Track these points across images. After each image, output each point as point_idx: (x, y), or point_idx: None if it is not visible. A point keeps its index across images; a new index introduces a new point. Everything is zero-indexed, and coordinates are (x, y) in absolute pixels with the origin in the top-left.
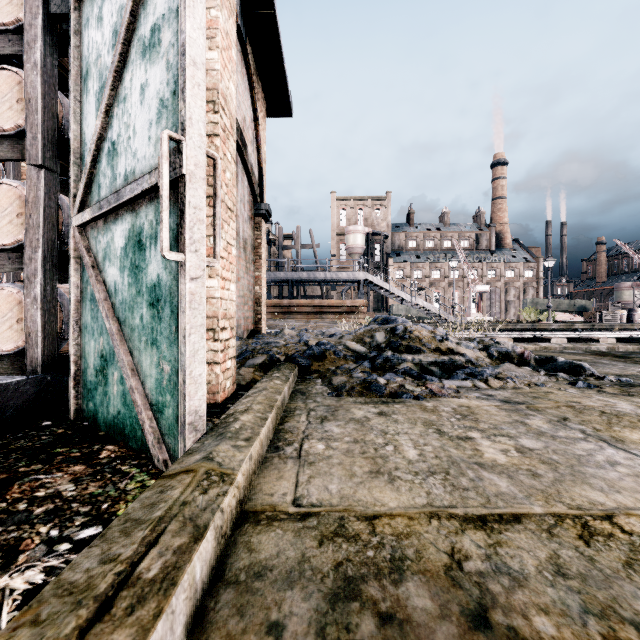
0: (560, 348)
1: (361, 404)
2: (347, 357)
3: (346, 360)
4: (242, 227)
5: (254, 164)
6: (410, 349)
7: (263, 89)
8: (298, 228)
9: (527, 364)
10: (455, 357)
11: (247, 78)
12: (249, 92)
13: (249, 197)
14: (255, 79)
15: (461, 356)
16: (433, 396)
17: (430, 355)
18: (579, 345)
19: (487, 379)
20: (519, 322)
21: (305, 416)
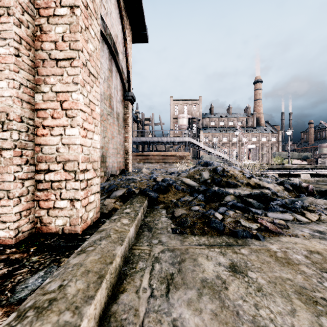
0: (314, 181)
1: (206, 248)
2: (184, 190)
3: (184, 192)
4: (115, 105)
5: (124, 67)
6: (229, 184)
7: (130, 23)
8: (153, 114)
9: (313, 195)
10: (265, 191)
11: (118, 11)
12: (120, 21)
13: (121, 87)
14: (124, 14)
15: (268, 189)
16: (271, 234)
17: (244, 189)
18: (326, 179)
19: (303, 212)
20: (272, 164)
21: (148, 275)
